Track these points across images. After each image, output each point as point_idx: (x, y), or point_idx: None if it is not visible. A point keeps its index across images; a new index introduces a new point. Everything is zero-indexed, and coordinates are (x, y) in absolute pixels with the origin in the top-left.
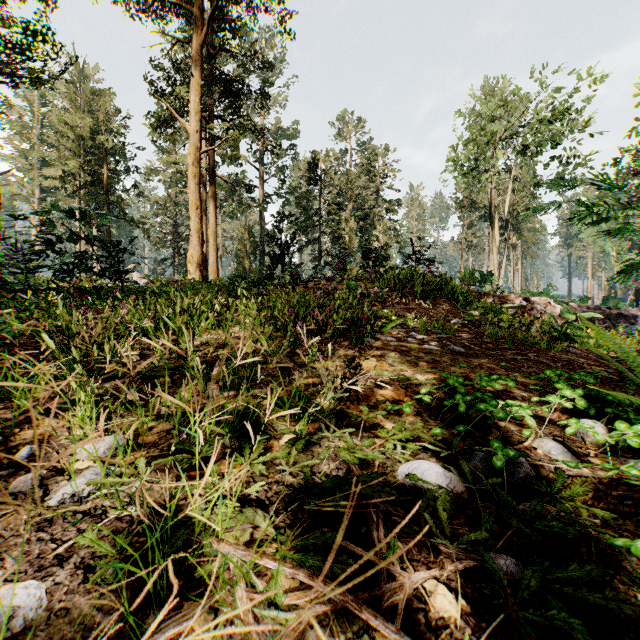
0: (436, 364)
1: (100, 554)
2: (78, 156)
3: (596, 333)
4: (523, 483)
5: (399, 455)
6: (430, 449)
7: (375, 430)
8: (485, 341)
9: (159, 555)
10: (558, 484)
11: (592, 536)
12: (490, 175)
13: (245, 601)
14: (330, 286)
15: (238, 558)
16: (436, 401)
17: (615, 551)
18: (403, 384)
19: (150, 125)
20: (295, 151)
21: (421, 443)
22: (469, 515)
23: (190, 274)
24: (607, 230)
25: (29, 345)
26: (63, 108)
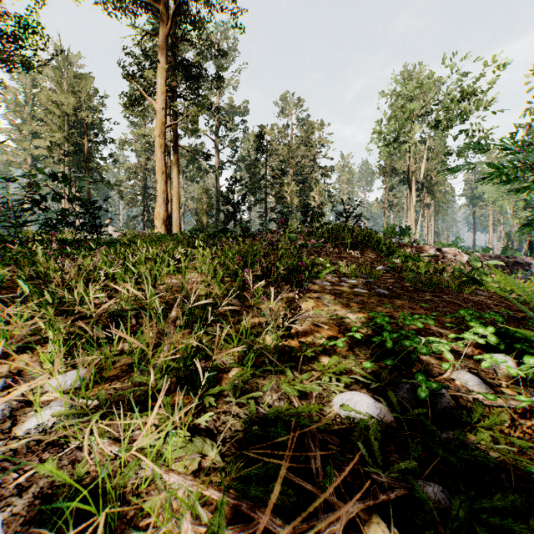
0: (365, 305)
1: (58, 483)
2: (63, 129)
3: (503, 278)
4: (445, 412)
5: (334, 387)
6: (361, 381)
7: (312, 363)
8: (406, 285)
9: (110, 487)
10: (477, 414)
11: (510, 463)
12: (408, 146)
13: (190, 533)
14: (274, 238)
15: (185, 488)
16: (365, 337)
17: (532, 477)
18: (337, 322)
19: (123, 103)
20: (245, 126)
21: (353, 376)
22: (398, 443)
23: (157, 228)
24: (513, 189)
25: (15, 288)
26: (51, 89)
